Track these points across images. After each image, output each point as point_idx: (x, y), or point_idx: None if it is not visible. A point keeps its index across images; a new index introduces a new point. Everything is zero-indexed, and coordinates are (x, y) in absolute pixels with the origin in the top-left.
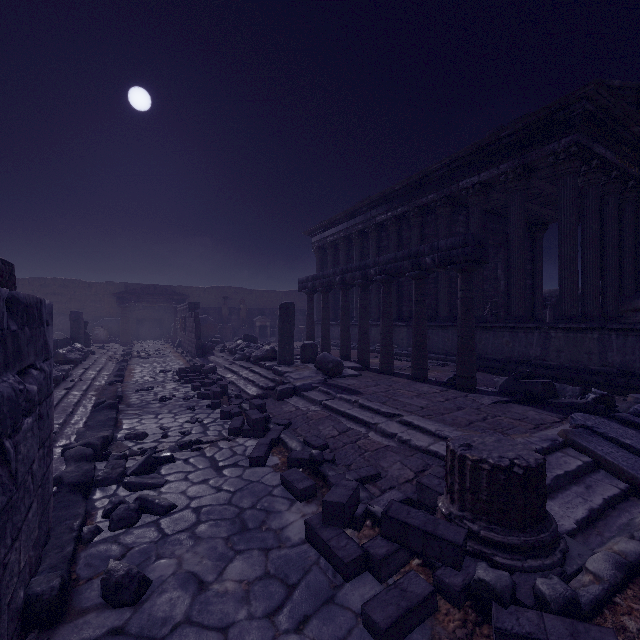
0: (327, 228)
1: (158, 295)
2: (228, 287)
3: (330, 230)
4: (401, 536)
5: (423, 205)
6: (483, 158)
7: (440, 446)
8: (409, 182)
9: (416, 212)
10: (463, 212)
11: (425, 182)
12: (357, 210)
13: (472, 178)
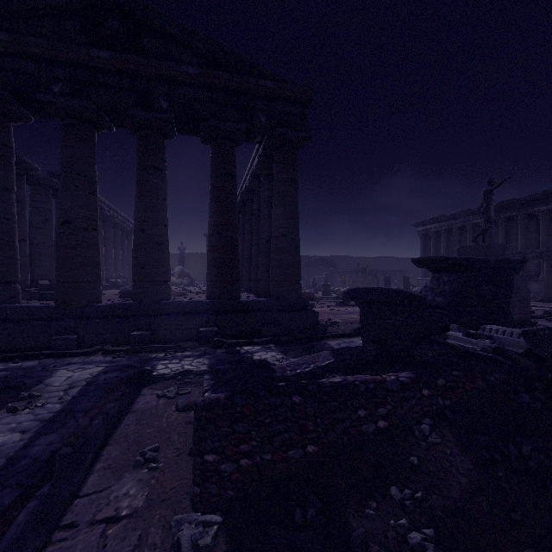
0: (431, 223)
1: (324, 263)
2: (340, 256)
3: (433, 224)
4: (548, 313)
5: (508, 217)
6: (549, 198)
7: (548, 309)
8: (499, 205)
9: (503, 220)
10: (533, 219)
11: (510, 205)
12: (458, 215)
13: (542, 207)
